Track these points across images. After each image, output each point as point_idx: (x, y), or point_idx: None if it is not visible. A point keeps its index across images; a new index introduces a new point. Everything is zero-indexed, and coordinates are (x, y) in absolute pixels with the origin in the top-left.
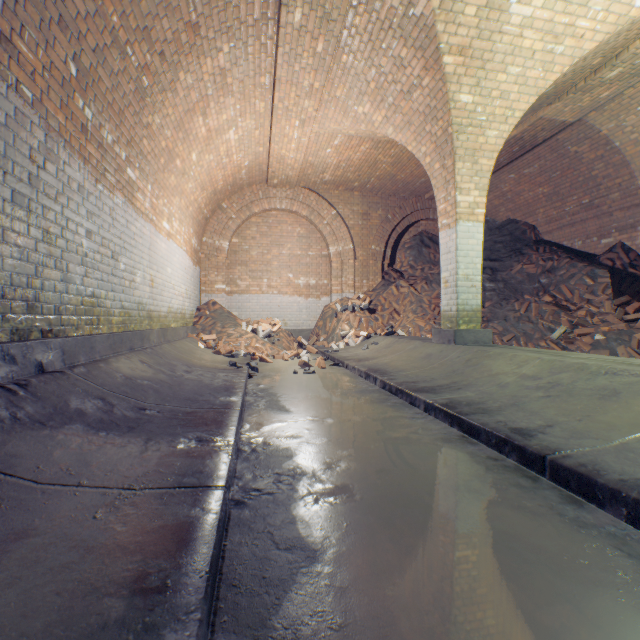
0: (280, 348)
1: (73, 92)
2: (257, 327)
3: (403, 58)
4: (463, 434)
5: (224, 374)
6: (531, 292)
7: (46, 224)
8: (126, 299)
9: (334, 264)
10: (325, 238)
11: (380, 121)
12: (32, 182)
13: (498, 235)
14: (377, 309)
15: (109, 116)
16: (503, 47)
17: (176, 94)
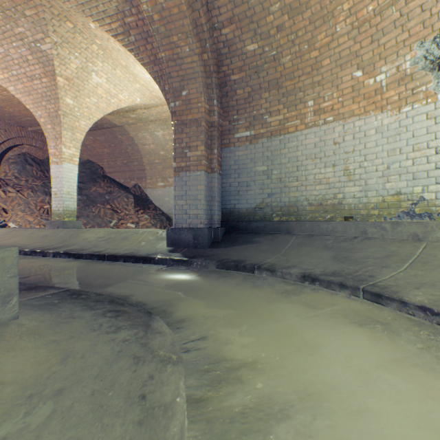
0: None
1: None
2: None
3: (30, 60)
4: (76, 259)
5: None
6: (102, 203)
7: None
8: None
9: None
10: None
11: (3, 78)
12: None
13: (83, 168)
14: None
15: None
16: (89, 88)
17: None
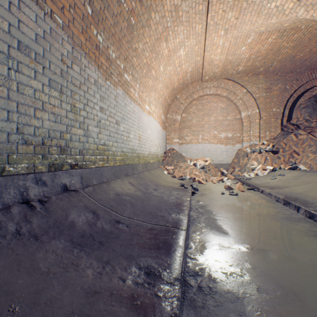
0: (210, 175)
1: (89, 24)
2: (196, 162)
3: None
4: None
5: (176, 192)
6: None
7: (73, 101)
8: (124, 147)
9: (244, 123)
10: (238, 108)
11: (291, 7)
12: (63, 75)
13: None
14: (278, 151)
15: (112, 42)
16: None
17: (150, 28)
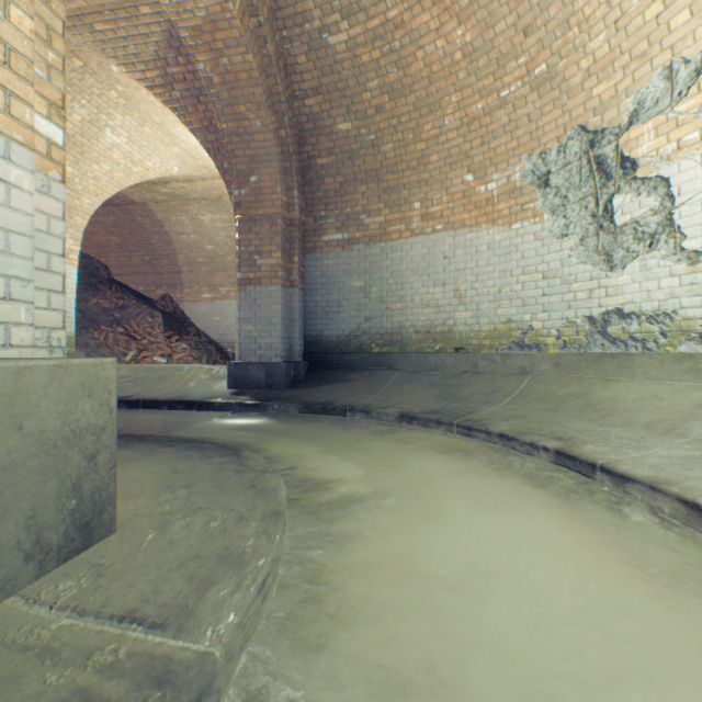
0: None
1: None
2: None
3: None
4: None
5: None
6: (108, 324)
7: None
8: None
9: None
10: None
11: None
12: None
13: None
14: None
15: None
16: (100, 150)
17: None
